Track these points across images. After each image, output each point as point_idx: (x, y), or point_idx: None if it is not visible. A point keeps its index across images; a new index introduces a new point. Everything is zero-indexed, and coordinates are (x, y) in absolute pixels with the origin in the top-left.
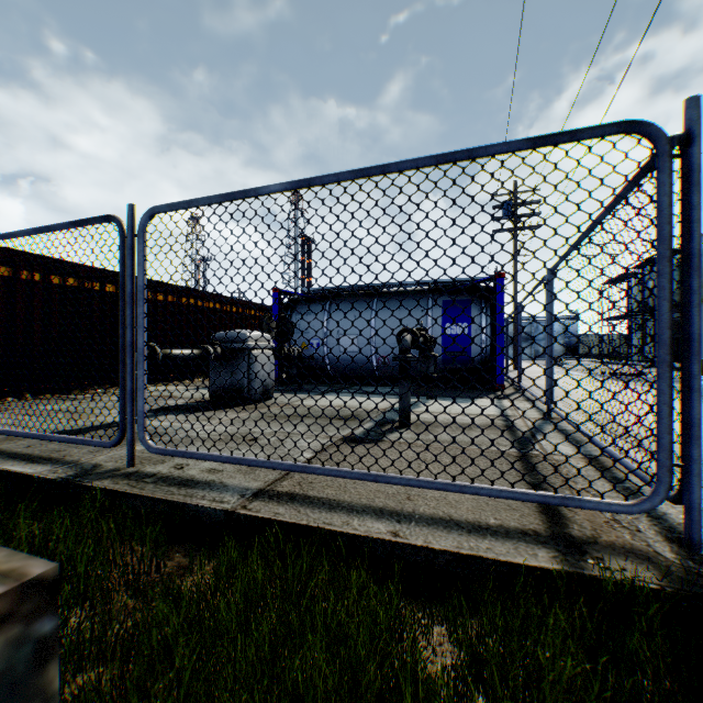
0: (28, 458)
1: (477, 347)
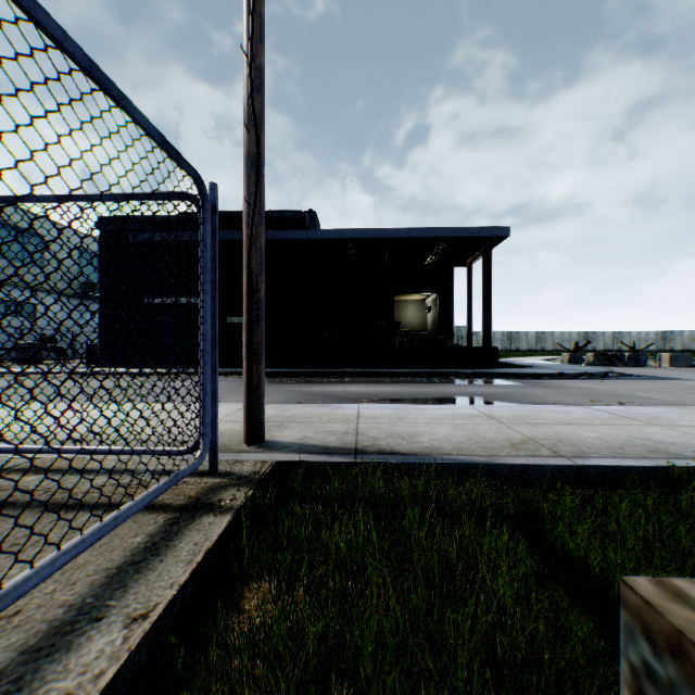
0: None
1: None
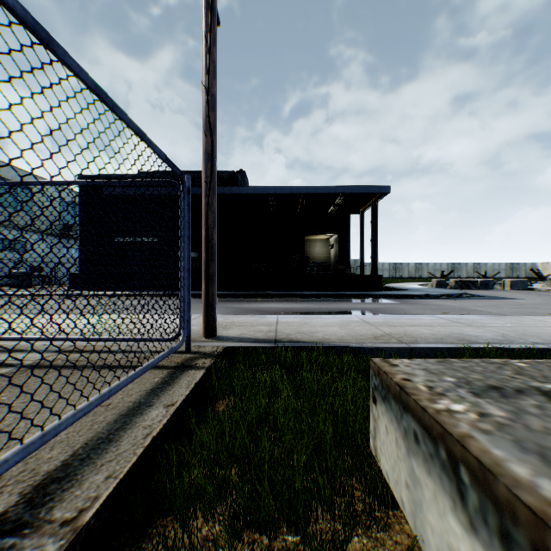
0: None
1: None
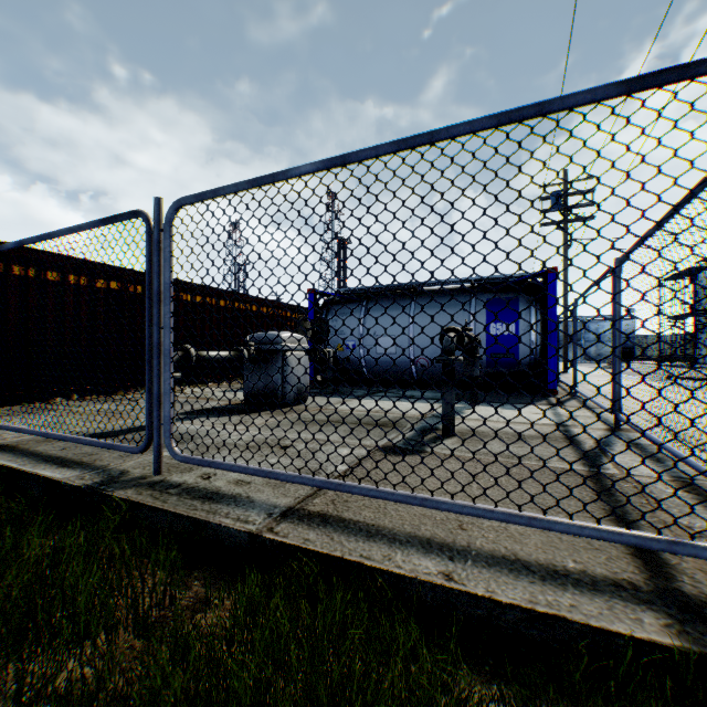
0: (60, 462)
1: (525, 349)
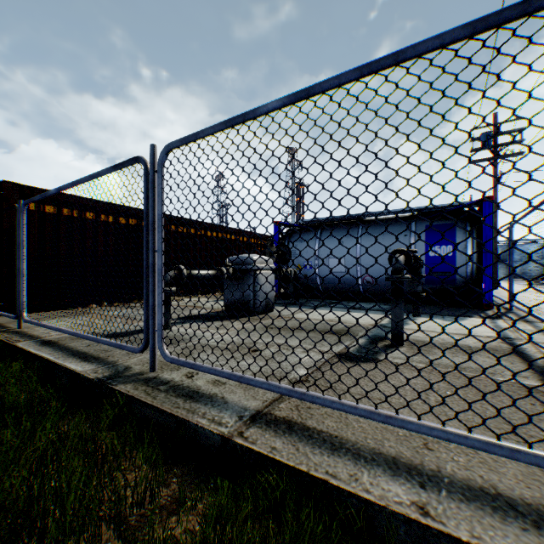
0: (83, 356)
1: (461, 268)
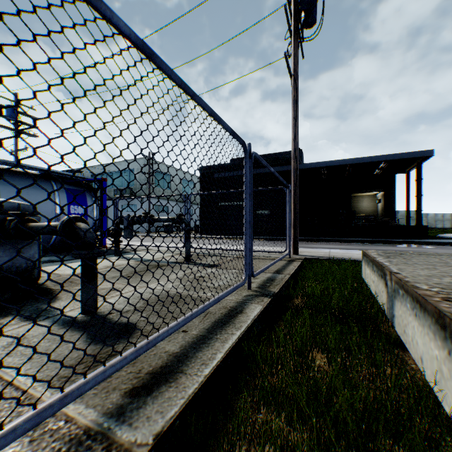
0: (229, 318)
1: (91, 223)
